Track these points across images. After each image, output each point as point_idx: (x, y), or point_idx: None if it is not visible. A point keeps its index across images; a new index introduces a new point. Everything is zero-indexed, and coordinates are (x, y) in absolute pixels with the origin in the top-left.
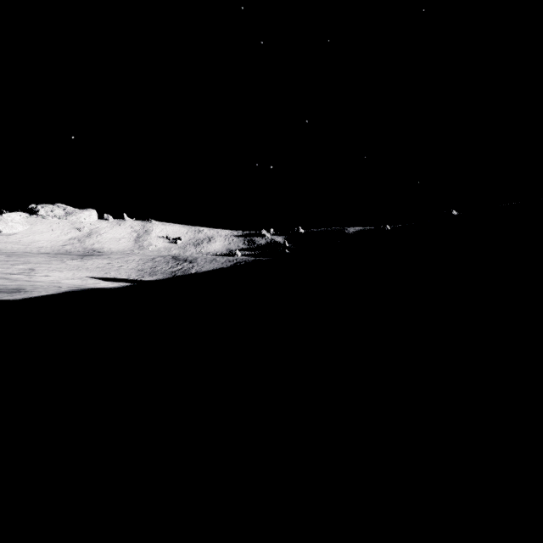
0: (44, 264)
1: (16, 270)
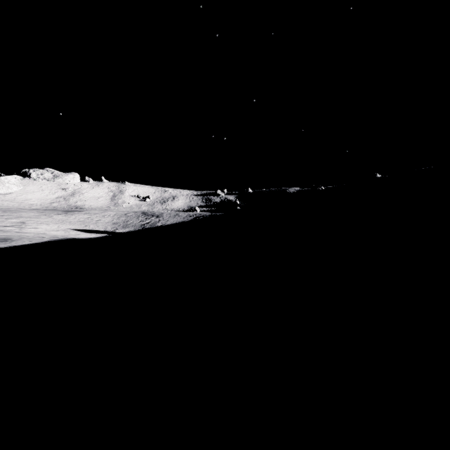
0: (34, 218)
1: (9, 223)
